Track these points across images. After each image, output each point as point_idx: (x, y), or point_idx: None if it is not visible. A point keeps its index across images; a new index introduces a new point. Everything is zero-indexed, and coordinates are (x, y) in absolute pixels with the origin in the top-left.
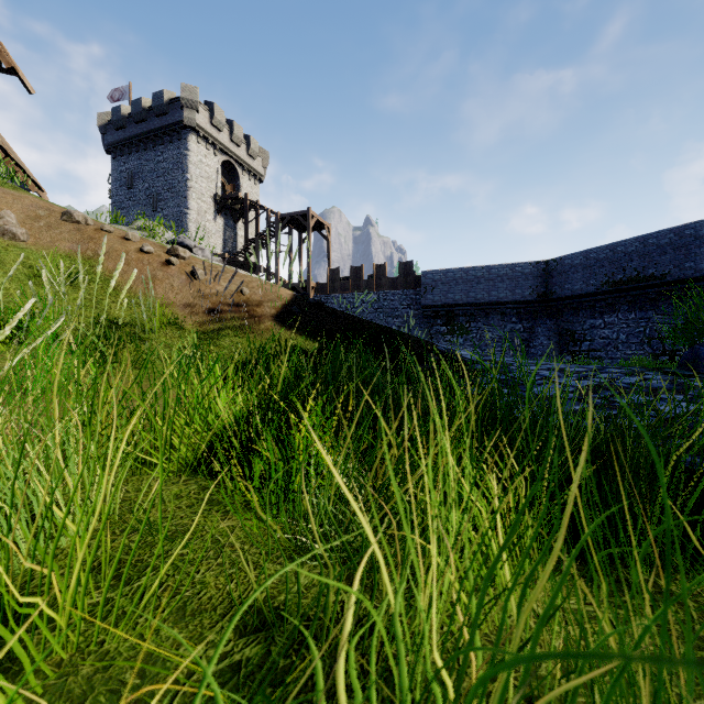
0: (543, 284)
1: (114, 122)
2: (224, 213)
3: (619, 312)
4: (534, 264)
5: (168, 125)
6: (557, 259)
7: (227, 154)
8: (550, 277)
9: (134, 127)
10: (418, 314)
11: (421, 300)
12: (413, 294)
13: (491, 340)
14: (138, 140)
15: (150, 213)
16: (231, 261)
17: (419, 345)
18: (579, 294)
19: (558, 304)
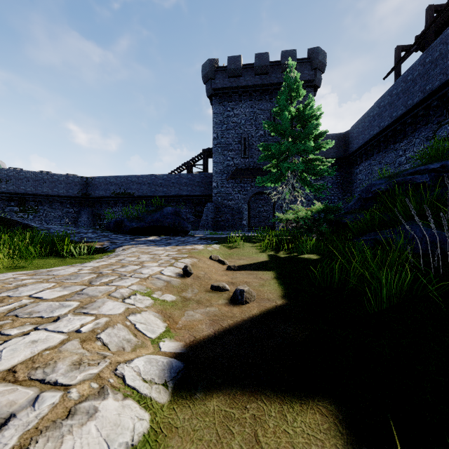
0: (85, 189)
1: None
2: None
3: (119, 207)
4: (80, 177)
5: None
6: (92, 177)
7: None
8: (89, 186)
9: None
10: None
11: None
12: None
13: (53, 217)
14: None
15: None
16: None
17: (11, 221)
18: (102, 196)
19: (93, 200)
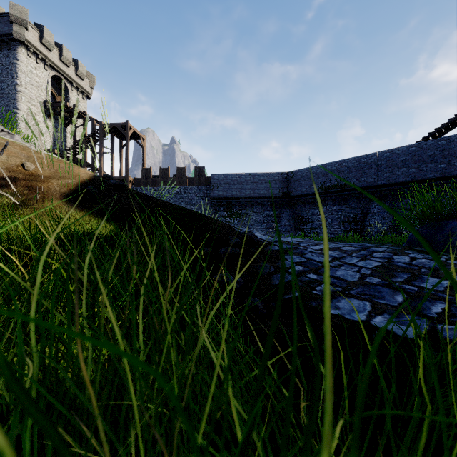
0: (286, 187)
1: None
2: (54, 118)
3: (328, 206)
4: (280, 174)
5: None
6: (293, 171)
7: (56, 70)
8: (289, 183)
9: None
10: (208, 203)
11: (210, 194)
12: (204, 189)
13: (255, 221)
14: None
15: None
16: (60, 156)
17: (220, 228)
18: (306, 194)
19: (294, 199)
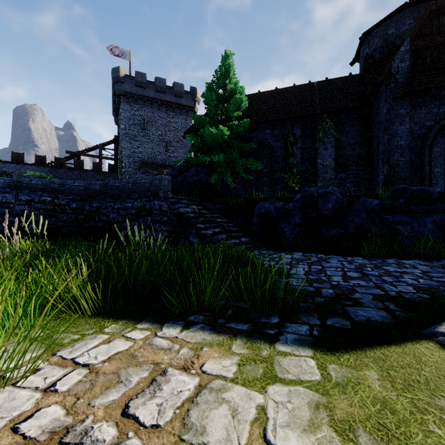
0: None
1: (138, 82)
2: None
3: None
4: None
5: (182, 105)
6: None
7: None
8: None
9: (153, 92)
10: None
11: None
12: None
13: None
14: (154, 101)
15: (162, 151)
16: None
17: None
18: None
19: None
